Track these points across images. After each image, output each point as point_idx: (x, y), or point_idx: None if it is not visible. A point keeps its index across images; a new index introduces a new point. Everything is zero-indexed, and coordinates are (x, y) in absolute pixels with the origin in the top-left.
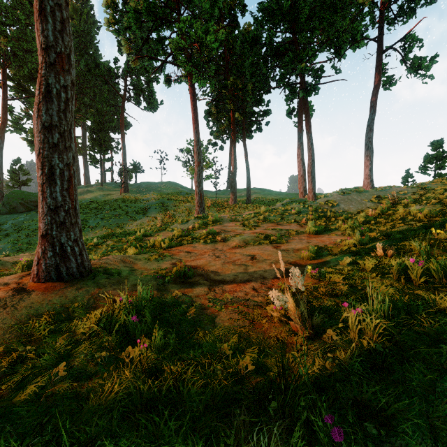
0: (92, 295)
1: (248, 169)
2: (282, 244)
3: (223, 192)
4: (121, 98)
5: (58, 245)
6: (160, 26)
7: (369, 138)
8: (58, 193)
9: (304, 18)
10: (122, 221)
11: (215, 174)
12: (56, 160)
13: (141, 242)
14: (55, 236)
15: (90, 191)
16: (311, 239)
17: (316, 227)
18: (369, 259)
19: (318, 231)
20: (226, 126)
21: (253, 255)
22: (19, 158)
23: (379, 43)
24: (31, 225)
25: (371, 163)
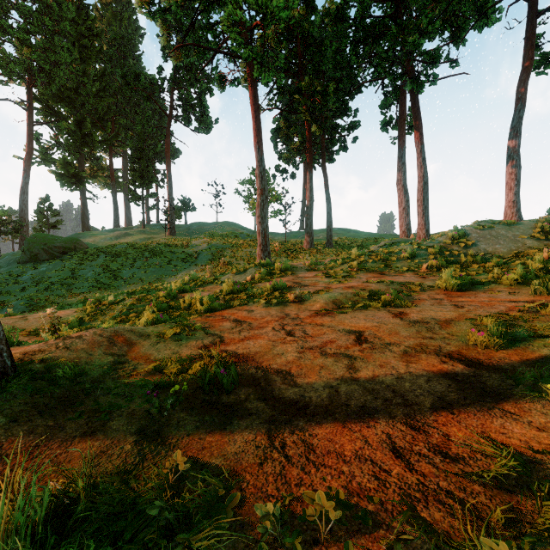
0: None
1: (329, 201)
2: (406, 308)
3: (294, 234)
4: (167, 116)
5: None
6: (211, 6)
7: (515, 147)
8: None
9: None
10: (164, 271)
11: (285, 209)
12: None
13: (173, 301)
14: None
15: (129, 234)
16: (458, 300)
17: (456, 278)
18: None
19: (462, 285)
20: (299, 143)
21: (358, 331)
22: (47, 195)
23: (532, 2)
24: (52, 277)
25: (517, 183)
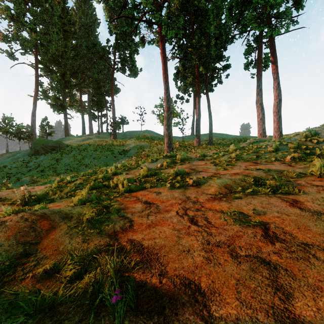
0: None
1: (211, 115)
2: (295, 195)
3: (188, 137)
4: (111, 68)
5: None
6: None
7: None
8: None
9: None
10: (108, 160)
11: (182, 121)
12: None
13: (107, 181)
14: None
15: (90, 138)
16: None
17: None
18: None
19: None
20: (192, 79)
21: (262, 223)
22: (46, 117)
23: None
24: (46, 163)
25: None
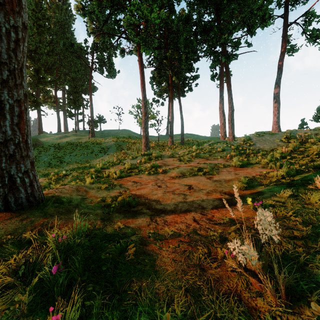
0: (35, 226)
1: (182, 119)
2: (214, 175)
3: (163, 137)
4: (90, 68)
5: (7, 176)
6: (116, 11)
7: (277, 93)
8: (7, 127)
9: (226, 0)
10: (89, 158)
11: (157, 123)
12: (5, 95)
13: (99, 173)
14: (4, 168)
15: (67, 136)
16: (238, 171)
17: (240, 161)
18: (312, 191)
19: (242, 165)
20: (166, 87)
21: (190, 185)
22: None
23: (285, 19)
24: None
25: (278, 112)
